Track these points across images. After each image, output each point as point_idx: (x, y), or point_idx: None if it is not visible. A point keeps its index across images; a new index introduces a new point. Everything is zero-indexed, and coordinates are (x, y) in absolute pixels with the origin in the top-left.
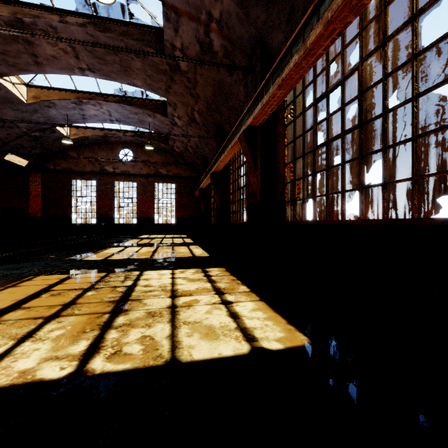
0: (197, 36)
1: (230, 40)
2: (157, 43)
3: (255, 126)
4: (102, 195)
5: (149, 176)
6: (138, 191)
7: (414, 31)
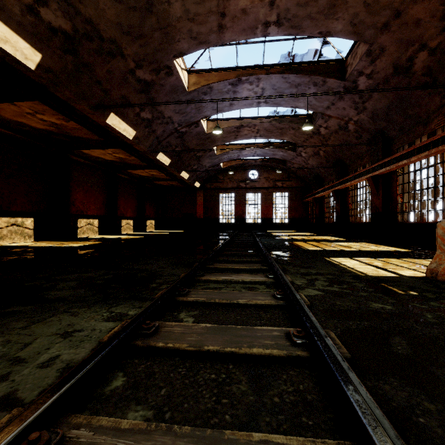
0: (339, 124)
1: (361, 128)
2: None
3: (378, 175)
4: (238, 203)
5: (269, 188)
6: (261, 199)
7: None
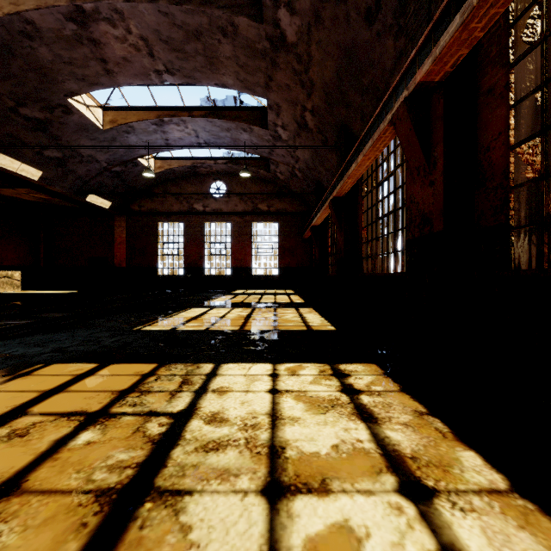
0: None
1: None
2: (252, 6)
3: (431, 83)
4: (191, 240)
5: (245, 214)
6: (232, 234)
7: None
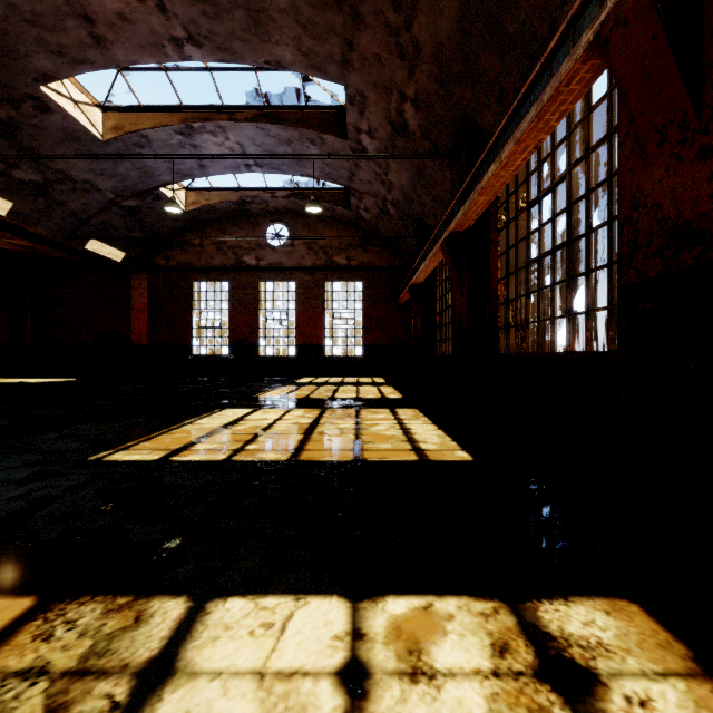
0: None
1: None
2: None
3: None
4: (238, 307)
5: (316, 270)
6: (297, 298)
7: None
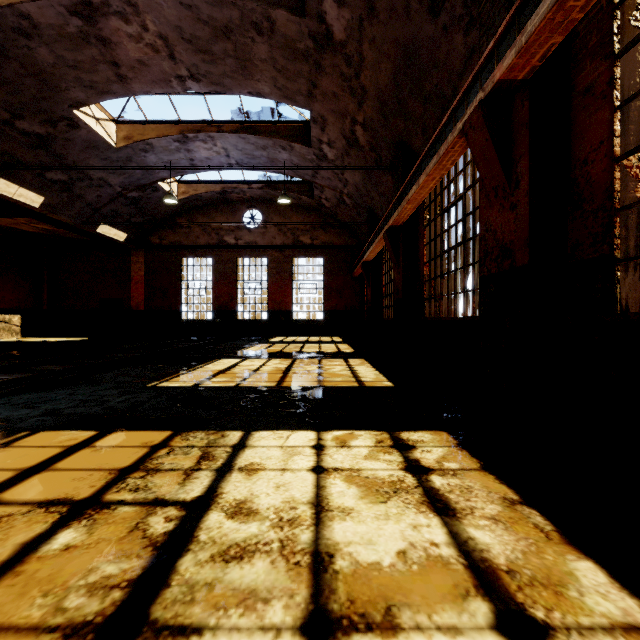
0: None
1: None
2: None
3: (513, 82)
4: (220, 279)
5: (285, 248)
6: (269, 271)
7: None
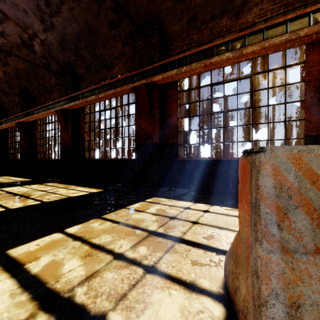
0: (21, 36)
1: (49, 53)
2: None
3: (68, 109)
4: None
5: None
6: None
7: (128, 108)
